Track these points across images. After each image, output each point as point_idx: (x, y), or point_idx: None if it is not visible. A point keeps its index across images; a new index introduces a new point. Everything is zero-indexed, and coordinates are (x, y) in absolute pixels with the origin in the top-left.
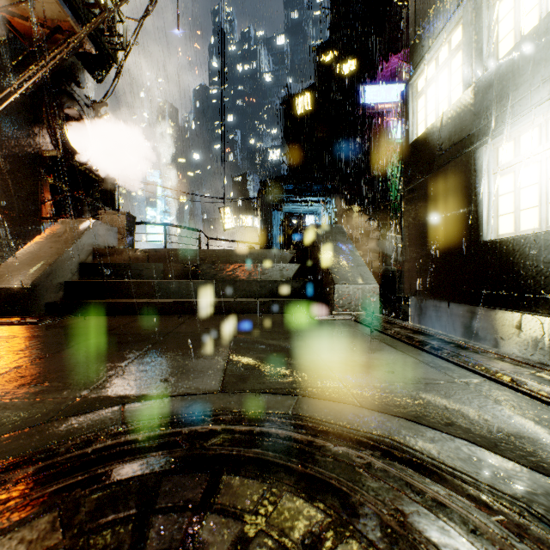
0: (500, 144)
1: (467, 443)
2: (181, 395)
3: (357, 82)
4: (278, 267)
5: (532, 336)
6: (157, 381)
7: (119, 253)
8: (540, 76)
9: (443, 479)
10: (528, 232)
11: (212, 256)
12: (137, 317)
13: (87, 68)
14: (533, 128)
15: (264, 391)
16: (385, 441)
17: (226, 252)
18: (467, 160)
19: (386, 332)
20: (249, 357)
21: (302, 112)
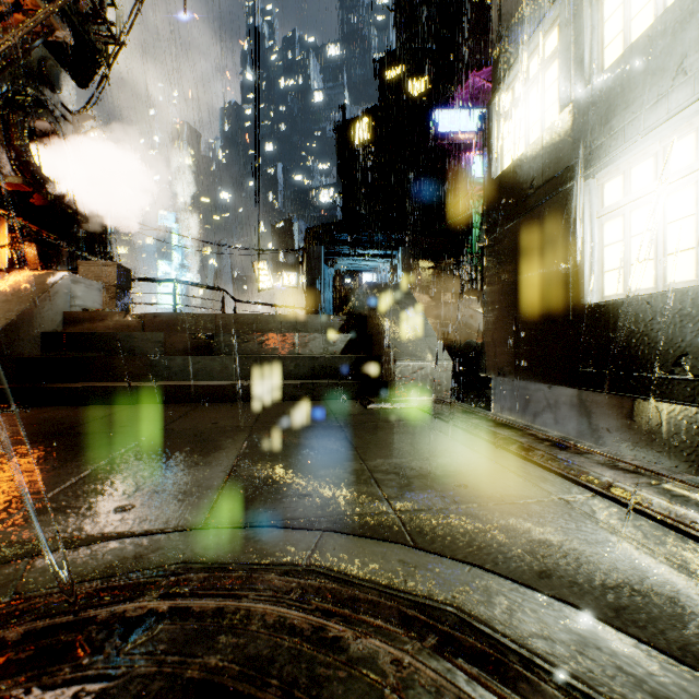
0: (606, 180)
1: (574, 609)
2: (138, 536)
3: (430, 105)
4: (322, 338)
5: (646, 427)
6: (108, 512)
7: (102, 319)
8: (657, 90)
9: (538, 692)
10: (641, 293)
11: (234, 323)
12: (121, 407)
13: (64, 66)
14: (647, 158)
15: (271, 524)
16: (446, 613)
17: (252, 318)
18: (564, 200)
19: (460, 425)
20: (264, 466)
21: (361, 141)
